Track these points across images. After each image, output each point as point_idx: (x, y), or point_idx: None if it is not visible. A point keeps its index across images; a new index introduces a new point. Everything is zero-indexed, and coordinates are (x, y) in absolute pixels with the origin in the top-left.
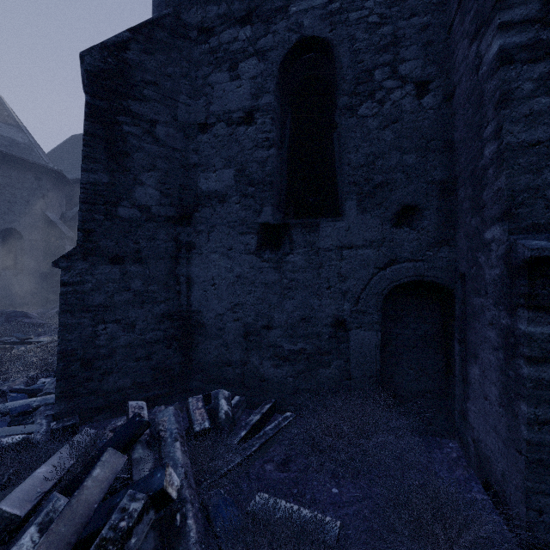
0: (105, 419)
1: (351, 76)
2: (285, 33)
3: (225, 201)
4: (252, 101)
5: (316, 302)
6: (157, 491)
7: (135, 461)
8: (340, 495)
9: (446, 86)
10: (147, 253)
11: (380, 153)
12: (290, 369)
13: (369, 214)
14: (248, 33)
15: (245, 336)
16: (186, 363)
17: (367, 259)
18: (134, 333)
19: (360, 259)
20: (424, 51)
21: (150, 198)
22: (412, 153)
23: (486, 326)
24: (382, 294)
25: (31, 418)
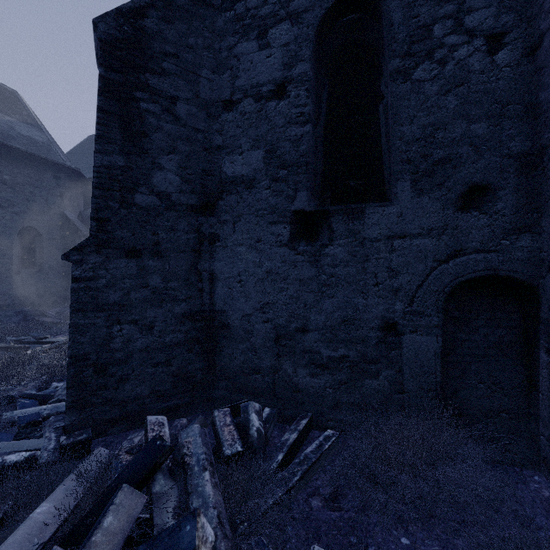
0: (120, 432)
1: (404, 34)
2: None
3: (253, 187)
4: (284, 72)
5: (361, 301)
6: None
7: (156, 497)
8: (414, 548)
9: (527, 37)
10: (166, 246)
11: (440, 123)
12: (329, 379)
13: (427, 196)
14: None
15: (276, 340)
16: (209, 369)
17: (424, 251)
18: (152, 335)
19: (415, 250)
20: None
21: (170, 184)
22: (482, 121)
23: None
24: (444, 292)
25: (39, 430)
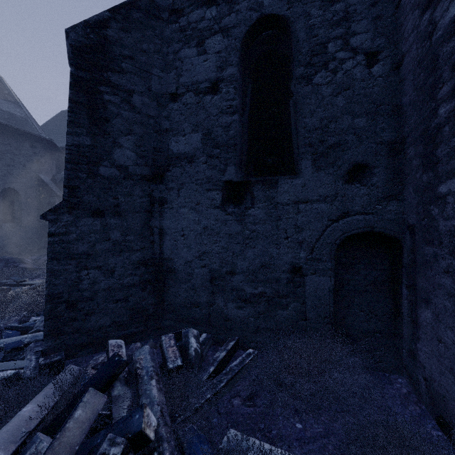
0: (87, 354)
1: (307, 49)
2: (247, 12)
3: (193, 161)
4: (217, 73)
5: (275, 250)
6: (136, 434)
7: (114, 399)
8: (304, 430)
9: (394, 56)
10: (125, 208)
11: (333, 117)
12: (251, 311)
13: (323, 172)
14: (214, 12)
15: (211, 281)
16: (159, 304)
17: (321, 213)
18: (113, 277)
19: (315, 212)
20: (374, 24)
21: (128, 158)
22: (362, 117)
23: (441, 274)
24: (335, 243)
25: (22, 353)
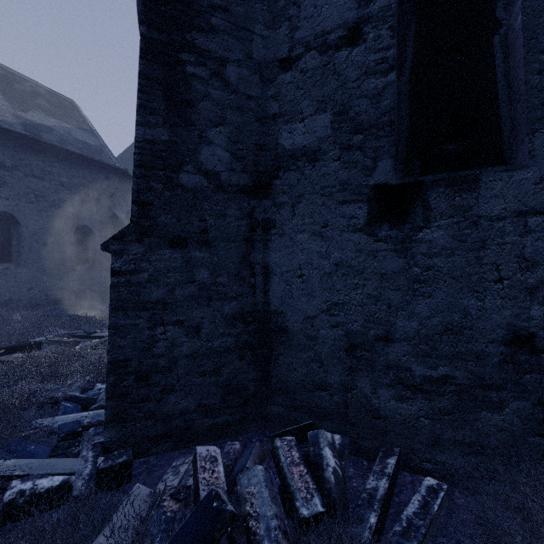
0: (164, 452)
1: None
2: None
3: (317, 159)
4: (358, 10)
5: (474, 302)
6: None
7: None
8: None
9: None
10: (215, 234)
11: None
12: (424, 406)
13: None
14: None
15: (348, 350)
16: (263, 381)
17: None
18: (199, 338)
19: None
20: None
21: (219, 161)
22: None
23: None
24: None
25: (77, 444)
